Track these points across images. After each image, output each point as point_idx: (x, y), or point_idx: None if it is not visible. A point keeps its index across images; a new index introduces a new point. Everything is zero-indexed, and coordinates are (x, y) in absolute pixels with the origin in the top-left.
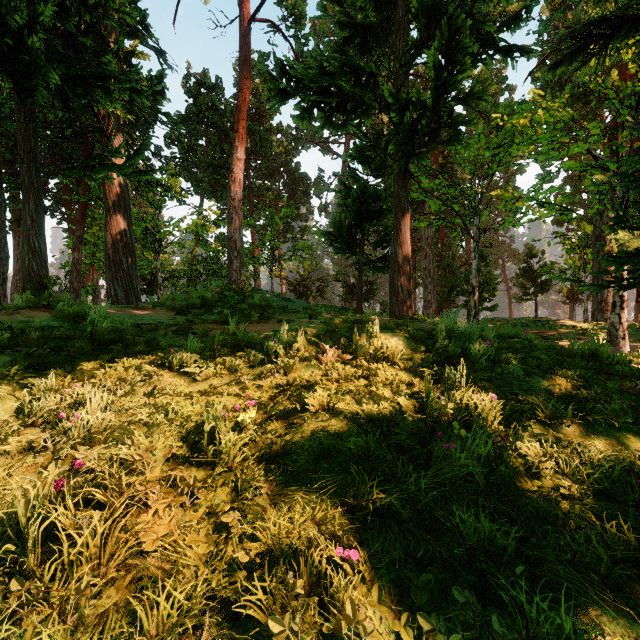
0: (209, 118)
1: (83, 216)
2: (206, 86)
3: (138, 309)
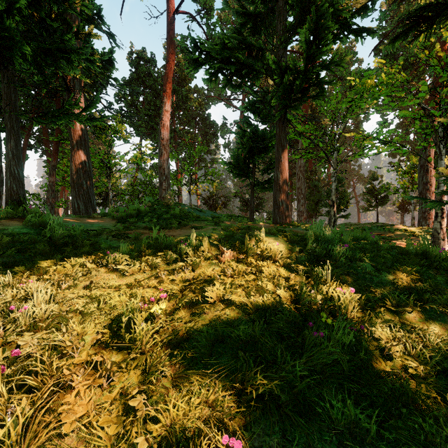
0: (146, 82)
1: (56, 151)
2: (144, 59)
3: (91, 218)
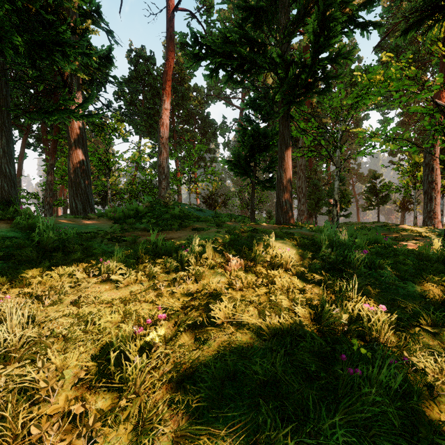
0: (145, 80)
1: (54, 150)
2: (143, 58)
3: (86, 219)
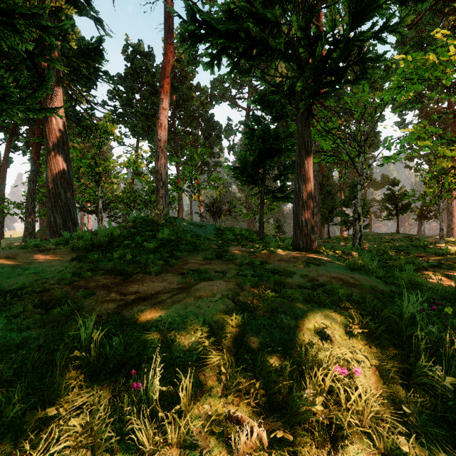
0: (143, 78)
1: (37, 154)
2: (140, 53)
3: (39, 251)
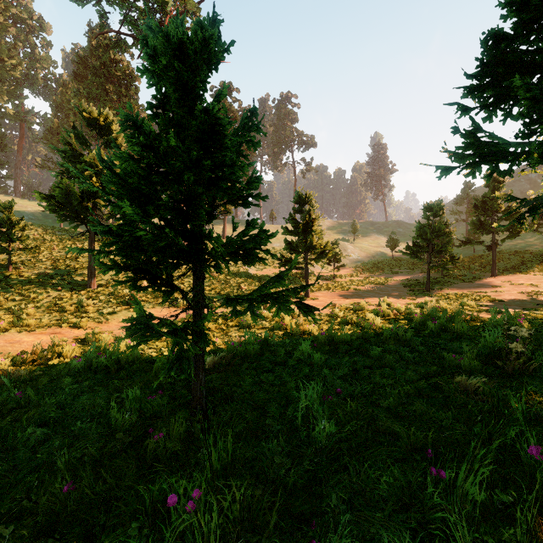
0: None
1: None
2: None
3: None
